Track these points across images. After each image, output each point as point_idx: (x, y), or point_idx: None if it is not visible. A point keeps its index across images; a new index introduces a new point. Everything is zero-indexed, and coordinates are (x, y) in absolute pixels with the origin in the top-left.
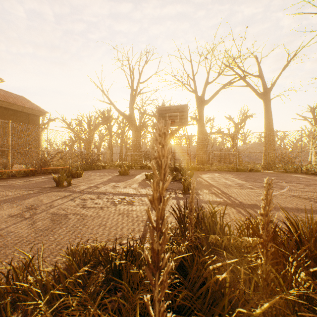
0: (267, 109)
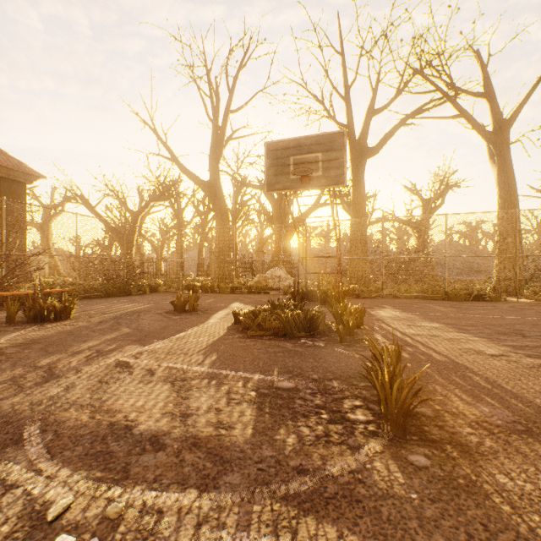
0: (504, 165)
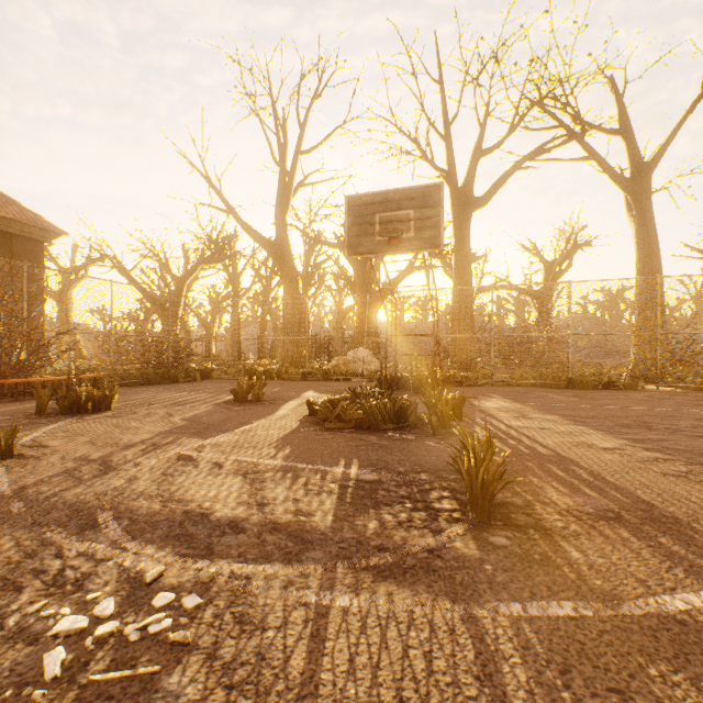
0: (644, 219)
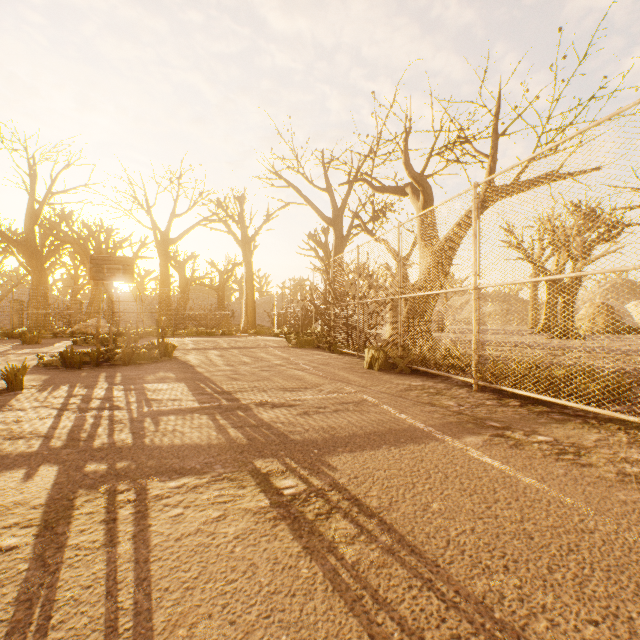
0: (248, 263)
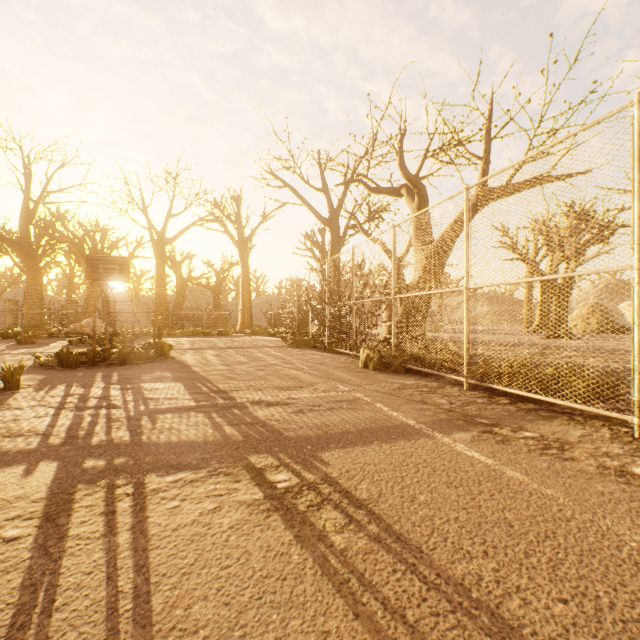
0: (245, 263)
